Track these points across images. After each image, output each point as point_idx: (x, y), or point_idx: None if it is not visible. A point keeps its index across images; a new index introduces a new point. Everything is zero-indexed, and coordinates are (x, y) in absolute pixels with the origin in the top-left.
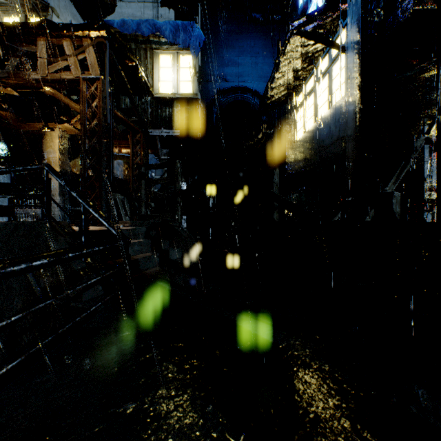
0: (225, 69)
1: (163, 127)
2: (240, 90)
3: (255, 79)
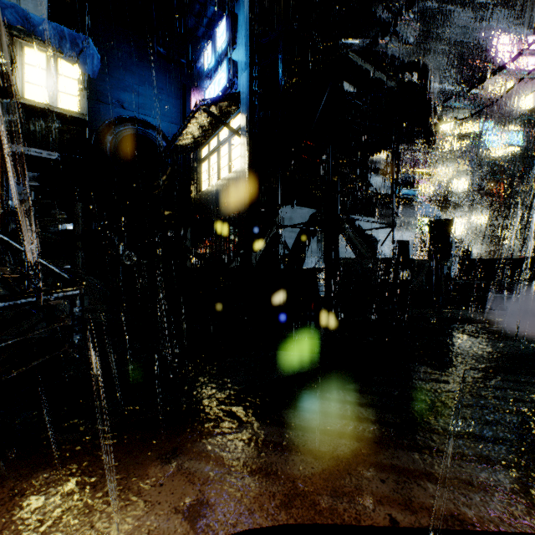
0: (122, 94)
1: (31, 144)
2: (141, 123)
3: (159, 116)
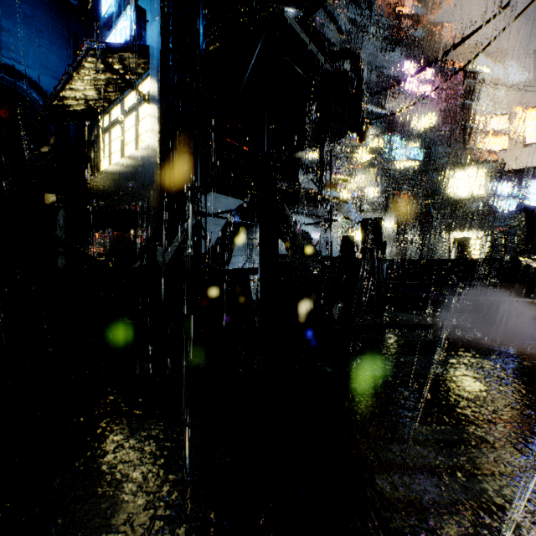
0: None
1: None
2: (6, 70)
3: (36, 66)
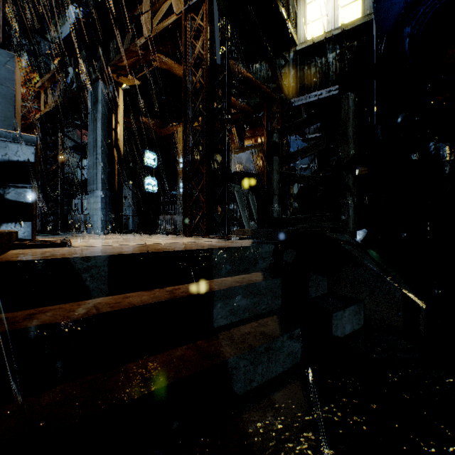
0: None
1: (311, 89)
2: None
3: None
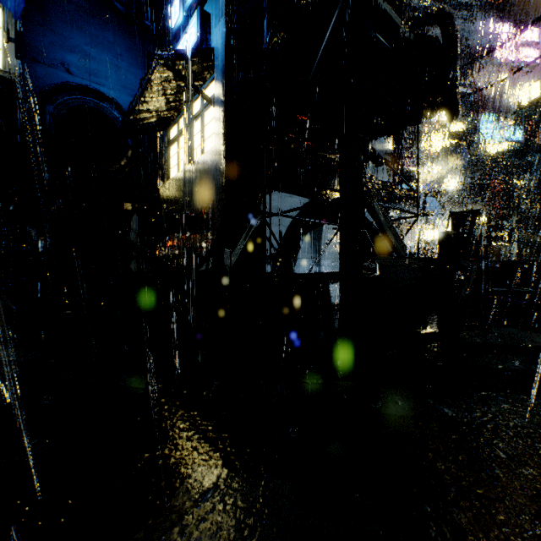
0: (68, 55)
1: None
2: (94, 94)
3: (117, 87)
